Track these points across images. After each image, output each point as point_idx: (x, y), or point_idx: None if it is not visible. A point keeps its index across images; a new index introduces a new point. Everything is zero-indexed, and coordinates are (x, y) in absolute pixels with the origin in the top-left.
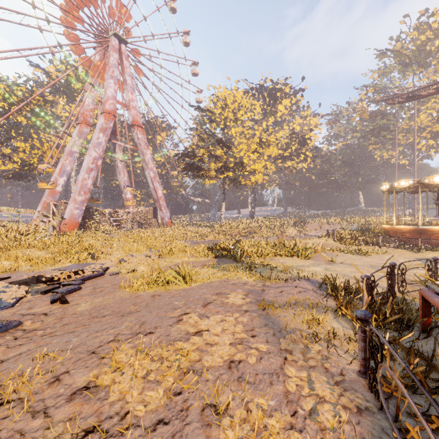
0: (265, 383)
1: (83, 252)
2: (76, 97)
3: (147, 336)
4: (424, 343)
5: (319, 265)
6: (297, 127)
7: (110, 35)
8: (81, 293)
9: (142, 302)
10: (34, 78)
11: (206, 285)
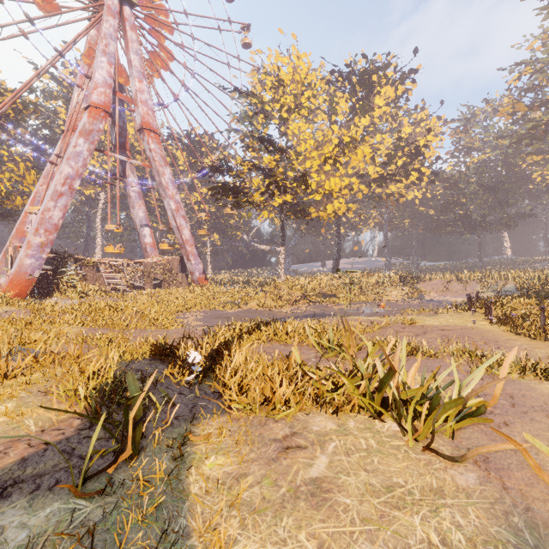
0: None
1: None
2: None
3: None
4: None
5: None
6: (405, 128)
7: None
8: None
9: None
10: (43, 88)
11: None
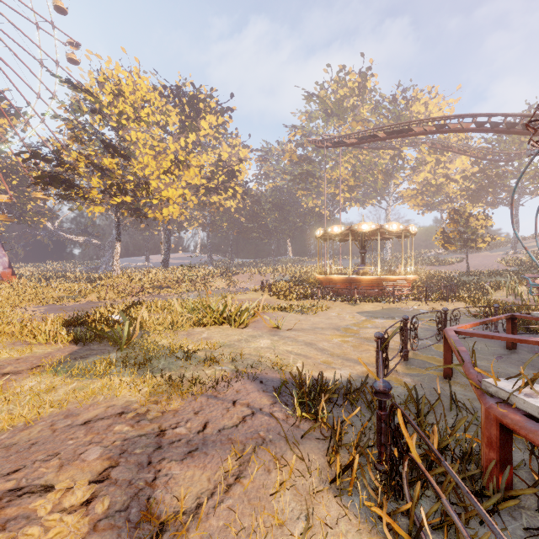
0: None
1: None
2: None
3: None
4: None
5: (263, 336)
6: (225, 153)
7: None
8: None
9: None
10: None
11: None
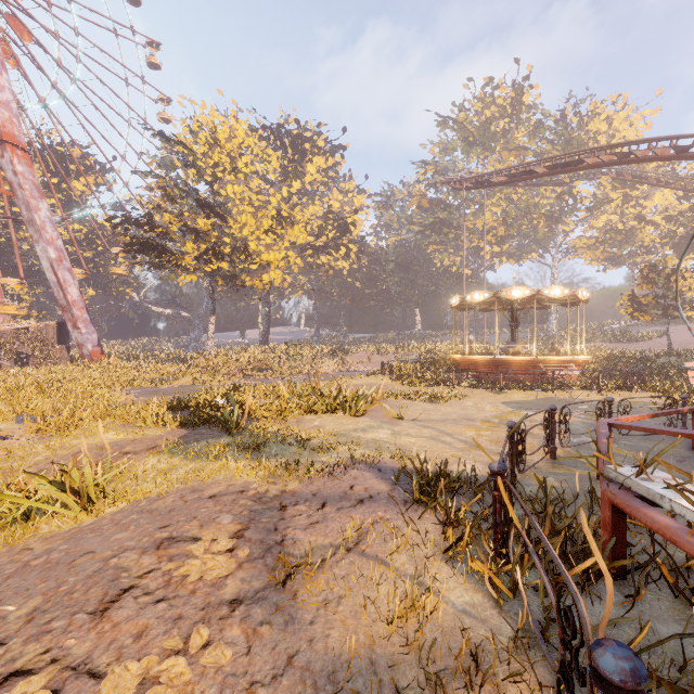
0: None
1: None
2: None
3: None
4: (633, 613)
5: (382, 426)
6: (336, 203)
7: None
8: None
9: None
10: None
11: (140, 508)
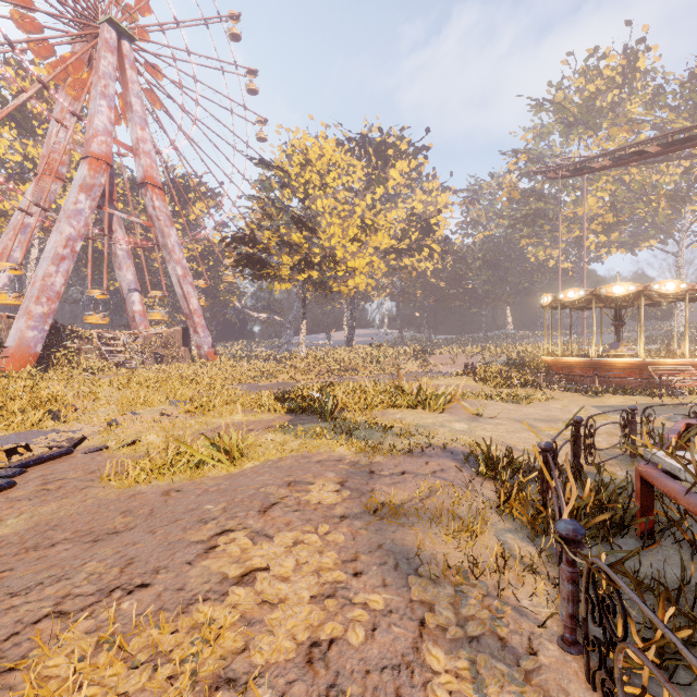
0: (386, 694)
1: (35, 408)
2: (36, 129)
3: (132, 595)
4: (650, 559)
5: (459, 421)
6: (419, 205)
7: (101, 21)
8: (12, 496)
9: (141, 506)
10: None
11: (269, 465)
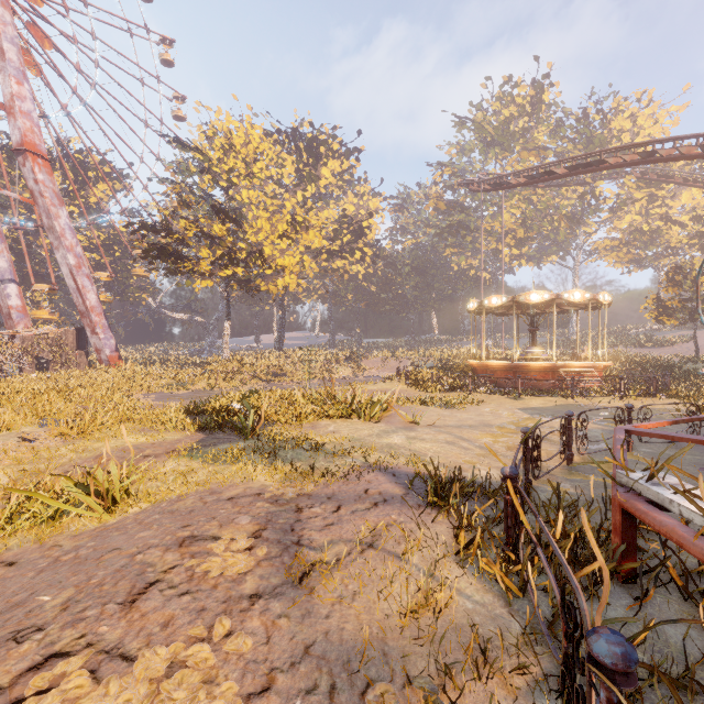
0: None
1: None
2: None
3: None
4: (641, 615)
5: (397, 431)
6: (351, 207)
7: None
8: None
9: None
10: None
11: (162, 509)
